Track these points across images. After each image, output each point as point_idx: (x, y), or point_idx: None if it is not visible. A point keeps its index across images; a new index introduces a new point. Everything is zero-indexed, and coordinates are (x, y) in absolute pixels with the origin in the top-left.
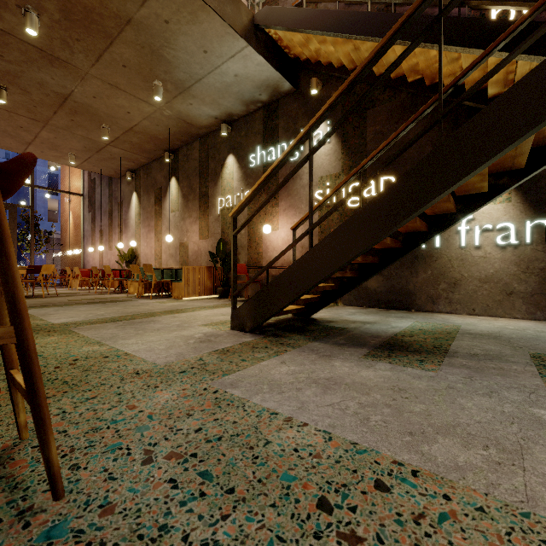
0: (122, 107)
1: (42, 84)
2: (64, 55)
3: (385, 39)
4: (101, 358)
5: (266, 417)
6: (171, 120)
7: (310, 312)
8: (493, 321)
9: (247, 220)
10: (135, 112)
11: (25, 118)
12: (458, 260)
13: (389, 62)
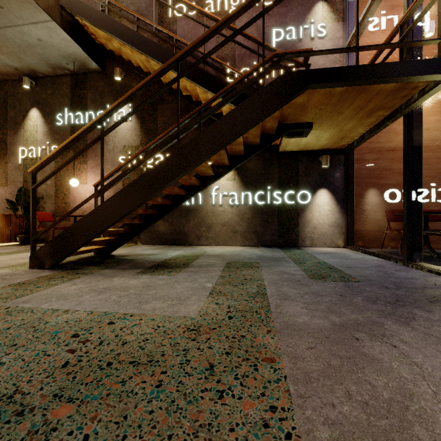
0: None
1: None
2: None
3: (150, 77)
4: None
5: (50, 312)
6: None
7: (110, 250)
8: (226, 248)
9: (47, 177)
10: None
11: None
12: (211, 213)
13: (170, 78)
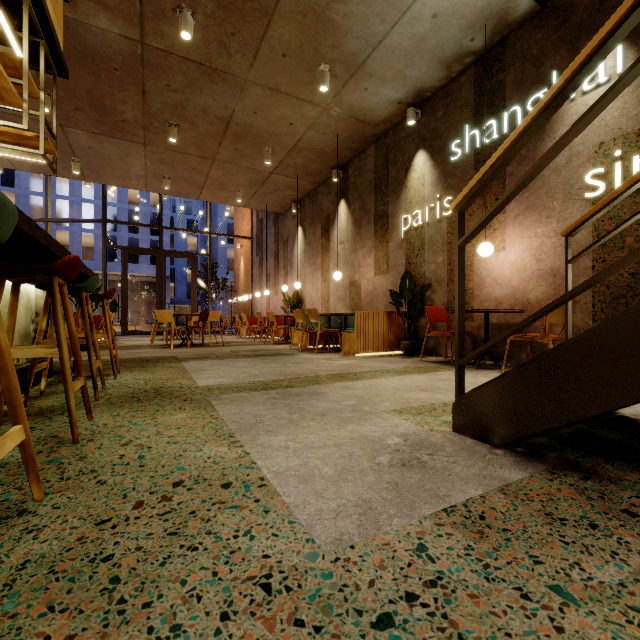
0: (284, 117)
1: (205, 111)
2: (222, 63)
3: None
4: (217, 489)
5: None
6: (339, 122)
7: None
8: None
9: (494, 210)
10: (298, 121)
11: (195, 157)
12: None
13: None
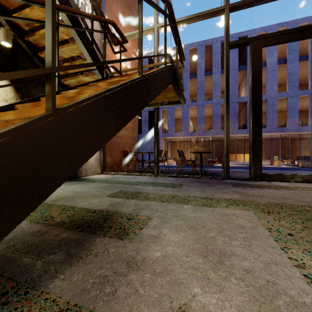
0: None
1: None
2: None
3: None
4: None
5: None
6: None
7: None
8: None
9: None
10: None
11: None
12: None
13: None
